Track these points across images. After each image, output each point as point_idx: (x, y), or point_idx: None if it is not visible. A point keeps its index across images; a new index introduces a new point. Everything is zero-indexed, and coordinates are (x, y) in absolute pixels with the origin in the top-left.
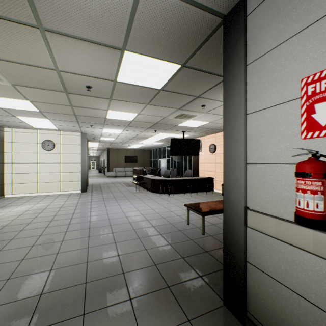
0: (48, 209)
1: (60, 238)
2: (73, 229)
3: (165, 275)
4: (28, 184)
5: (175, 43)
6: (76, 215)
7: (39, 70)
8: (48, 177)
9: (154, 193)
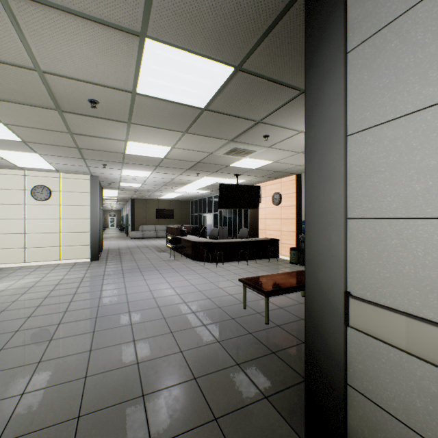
0: (37, 288)
1: (48, 335)
2: (70, 320)
3: (210, 397)
4: (11, 250)
5: (227, 26)
6: (79, 297)
7: (9, 69)
8: (41, 239)
9: (195, 262)
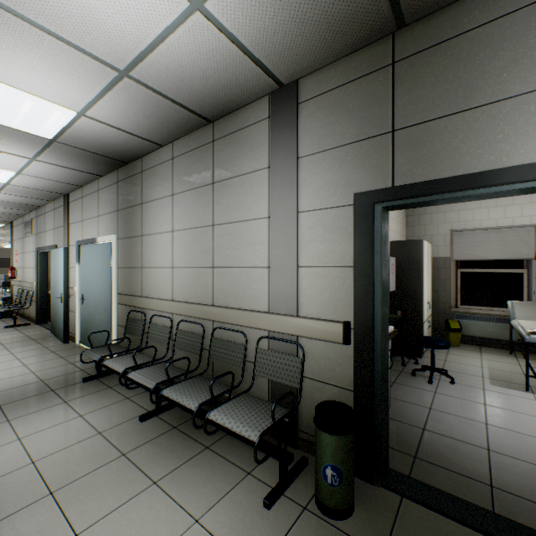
0: None
1: None
2: None
3: None
4: None
5: None
6: None
7: None
8: None
9: None
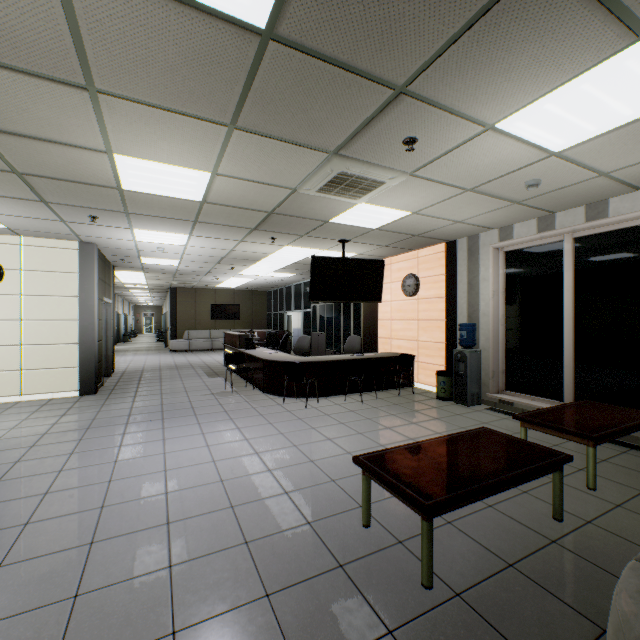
0: None
1: None
2: None
3: None
4: None
5: None
6: None
7: None
8: None
9: (269, 396)
